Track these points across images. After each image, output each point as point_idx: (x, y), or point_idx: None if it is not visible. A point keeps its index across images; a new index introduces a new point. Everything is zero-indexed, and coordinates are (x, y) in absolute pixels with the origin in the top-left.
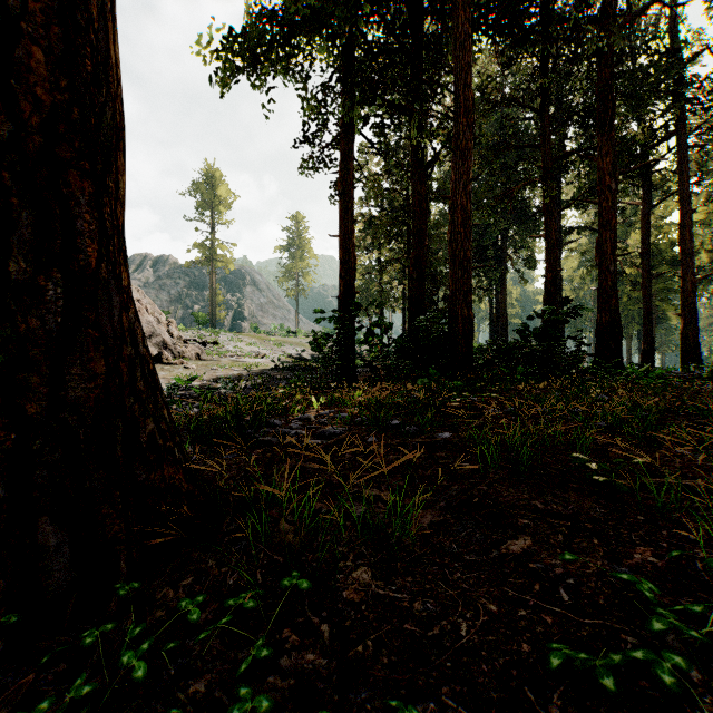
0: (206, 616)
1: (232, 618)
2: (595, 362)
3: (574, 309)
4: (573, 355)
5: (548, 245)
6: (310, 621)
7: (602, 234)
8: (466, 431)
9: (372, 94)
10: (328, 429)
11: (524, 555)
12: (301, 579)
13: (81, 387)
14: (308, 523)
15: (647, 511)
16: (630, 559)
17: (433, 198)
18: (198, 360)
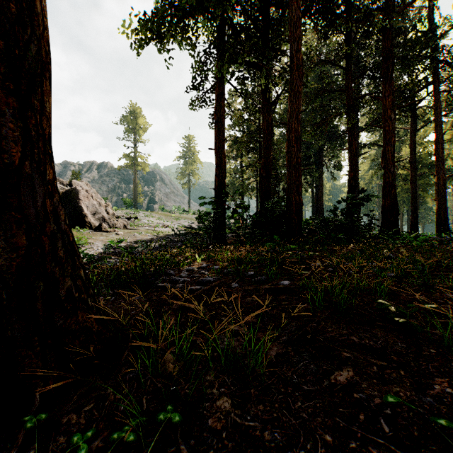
0: (97, 443)
1: (118, 445)
2: (381, 231)
3: (368, 196)
4: (367, 226)
5: (350, 155)
6: (179, 450)
7: (385, 147)
8: (299, 279)
9: (236, 56)
10: (205, 278)
11: (348, 385)
12: (174, 413)
13: (6, 257)
14: (185, 355)
15: (436, 346)
16: (431, 390)
17: (276, 125)
18: (125, 229)
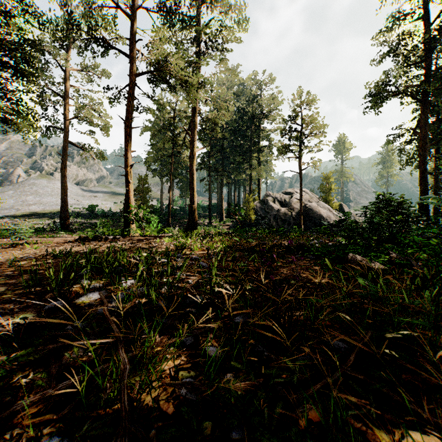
0: None
1: None
2: None
3: None
4: None
5: None
6: None
7: None
8: None
9: None
10: None
11: None
12: None
13: None
14: None
15: None
16: None
17: None
18: None
